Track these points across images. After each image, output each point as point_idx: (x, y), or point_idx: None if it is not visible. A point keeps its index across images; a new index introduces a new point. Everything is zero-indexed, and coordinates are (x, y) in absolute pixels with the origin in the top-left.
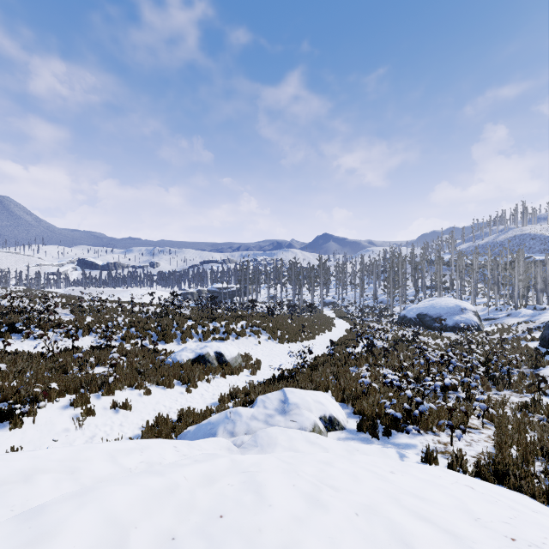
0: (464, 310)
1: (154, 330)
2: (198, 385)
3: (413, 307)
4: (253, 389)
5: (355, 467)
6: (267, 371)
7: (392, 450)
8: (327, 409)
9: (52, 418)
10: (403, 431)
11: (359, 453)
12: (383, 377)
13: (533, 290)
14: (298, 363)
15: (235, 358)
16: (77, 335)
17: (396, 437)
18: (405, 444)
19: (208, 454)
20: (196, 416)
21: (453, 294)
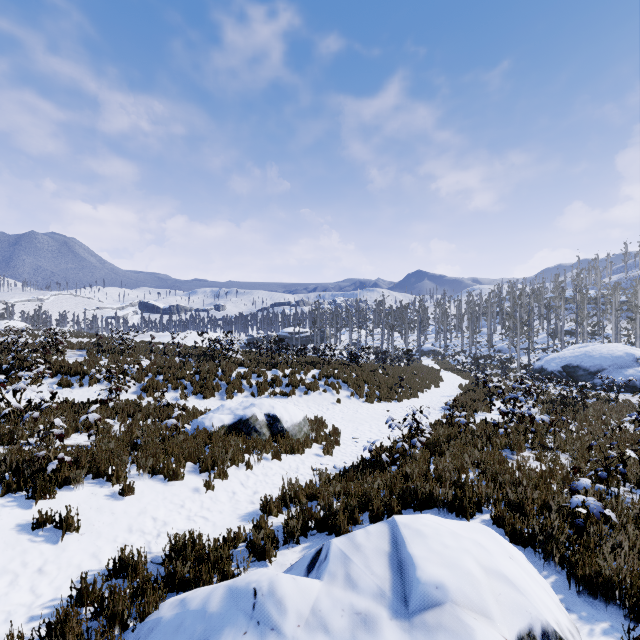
0: None
1: (190, 379)
2: (230, 473)
3: (555, 356)
4: (324, 492)
5: None
6: (350, 448)
7: None
8: (532, 607)
9: None
10: None
11: None
12: None
13: None
14: (403, 438)
15: (298, 424)
16: (81, 383)
17: None
18: None
19: None
20: (201, 558)
21: (603, 341)
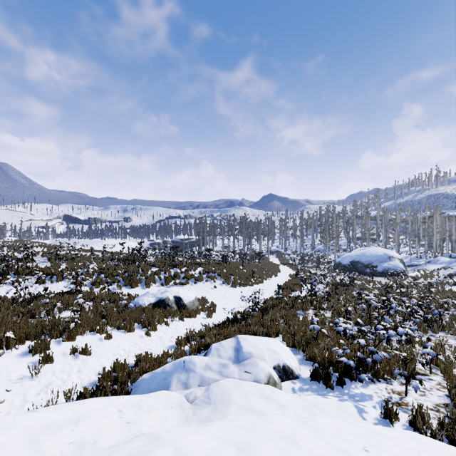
0: (391, 258)
1: (122, 276)
2: (157, 328)
3: (347, 255)
4: (208, 333)
5: (324, 446)
6: (221, 314)
7: (350, 404)
8: (280, 358)
9: (9, 366)
10: (356, 379)
11: (317, 409)
12: (335, 324)
13: (447, 241)
14: (249, 306)
15: (192, 301)
16: (52, 281)
17: (350, 386)
18: (360, 395)
19: (149, 436)
20: (153, 361)
21: (379, 244)
